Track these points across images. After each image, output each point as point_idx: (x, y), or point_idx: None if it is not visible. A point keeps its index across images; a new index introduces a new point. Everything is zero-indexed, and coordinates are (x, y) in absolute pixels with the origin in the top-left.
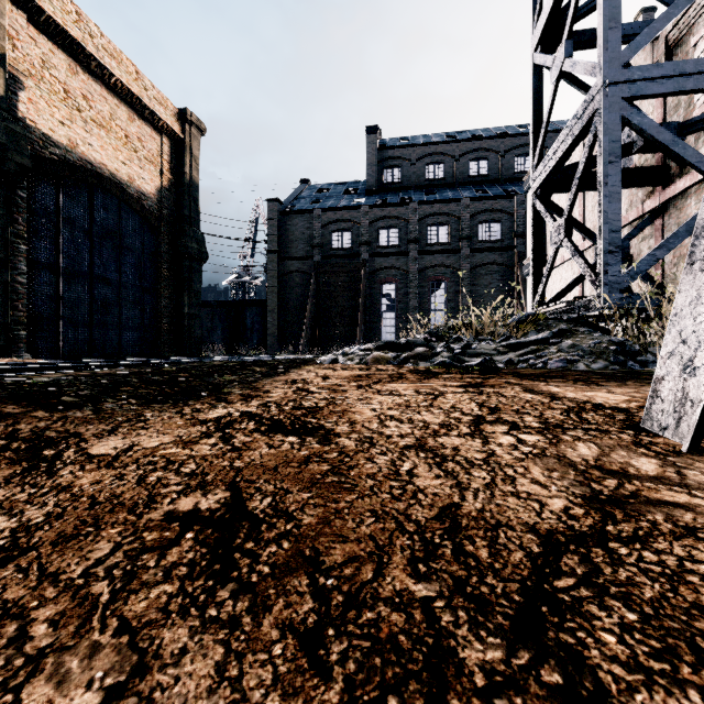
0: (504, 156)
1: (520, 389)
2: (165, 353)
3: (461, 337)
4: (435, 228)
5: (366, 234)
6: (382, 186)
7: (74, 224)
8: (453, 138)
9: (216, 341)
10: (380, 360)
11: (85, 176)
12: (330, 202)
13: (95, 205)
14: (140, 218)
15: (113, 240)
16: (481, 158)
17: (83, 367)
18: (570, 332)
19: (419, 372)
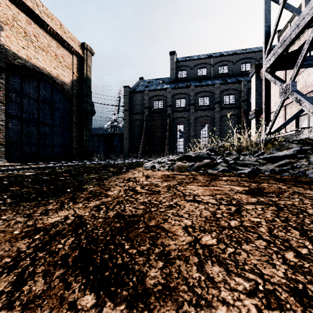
0: (235, 64)
1: (312, 203)
2: (75, 158)
3: (231, 152)
4: (202, 98)
5: (170, 102)
6: (177, 79)
7: (29, 97)
8: (211, 56)
9: (100, 152)
10: (181, 168)
11: (35, 73)
12: (153, 87)
13: (40, 87)
14: (62, 94)
15: (49, 104)
16: (224, 65)
17: (8, 170)
18: (310, 150)
19: (204, 173)
